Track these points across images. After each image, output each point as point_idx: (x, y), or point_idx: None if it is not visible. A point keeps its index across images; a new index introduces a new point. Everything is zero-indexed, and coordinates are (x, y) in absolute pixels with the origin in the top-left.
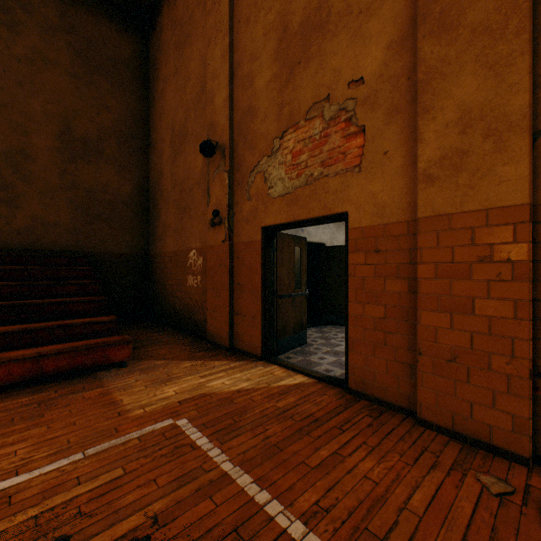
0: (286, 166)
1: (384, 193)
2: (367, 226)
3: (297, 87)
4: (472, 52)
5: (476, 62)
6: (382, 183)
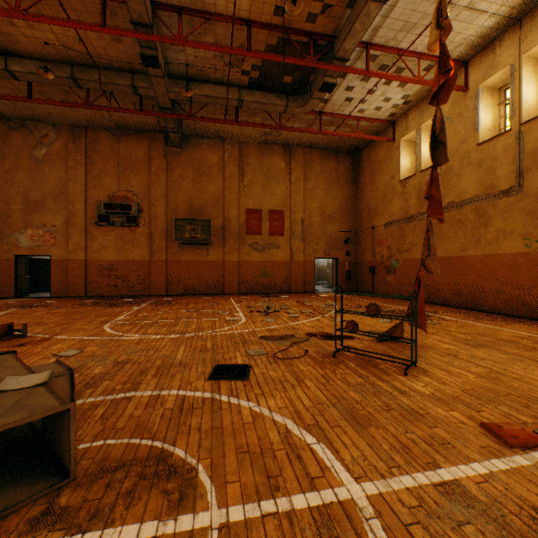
0: (28, 239)
1: (62, 253)
2: (57, 259)
3: (34, 218)
4: (78, 234)
5: (79, 236)
6: (61, 251)
